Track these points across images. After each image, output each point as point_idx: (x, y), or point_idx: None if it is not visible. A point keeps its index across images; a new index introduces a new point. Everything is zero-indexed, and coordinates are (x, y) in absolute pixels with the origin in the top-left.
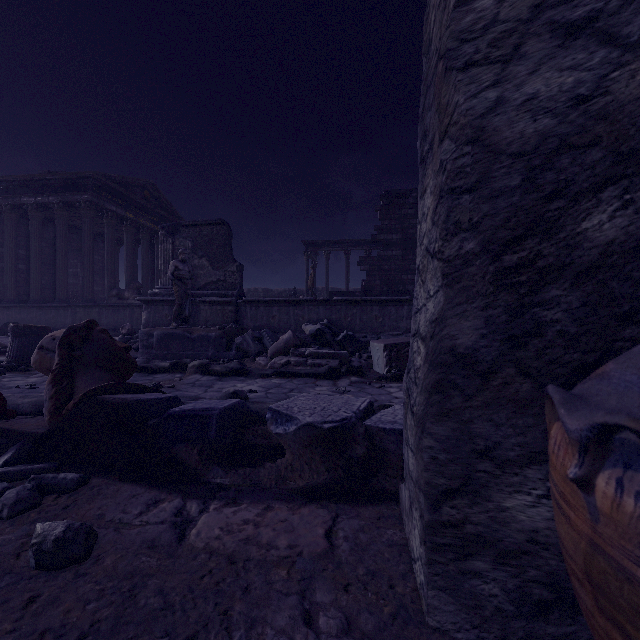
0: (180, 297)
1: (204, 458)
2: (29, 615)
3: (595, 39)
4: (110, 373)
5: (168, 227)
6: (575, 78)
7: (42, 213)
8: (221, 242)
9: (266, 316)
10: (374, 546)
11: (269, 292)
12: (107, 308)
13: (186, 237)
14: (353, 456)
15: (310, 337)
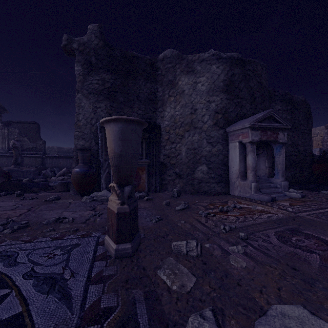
0: (16, 155)
1: (39, 189)
2: (20, 197)
3: (85, 140)
4: (6, 178)
5: (5, 122)
6: (84, 143)
7: None
8: (34, 131)
9: (57, 162)
10: (68, 193)
11: (61, 149)
12: None
13: (15, 127)
14: (69, 186)
15: None
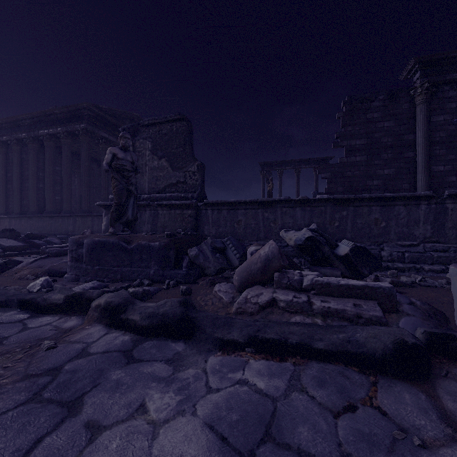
0: (118, 194)
1: None
2: None
3: None
4: None
5: (129, 129)
6: None
7: (54, 142)
8: (181, 140)
9: (230, 221)
10: None
11: None
12: (98, 217)
13: (146, 138)
14: None
15: (296, 249)
